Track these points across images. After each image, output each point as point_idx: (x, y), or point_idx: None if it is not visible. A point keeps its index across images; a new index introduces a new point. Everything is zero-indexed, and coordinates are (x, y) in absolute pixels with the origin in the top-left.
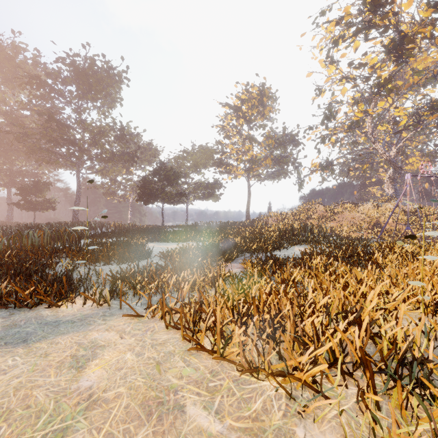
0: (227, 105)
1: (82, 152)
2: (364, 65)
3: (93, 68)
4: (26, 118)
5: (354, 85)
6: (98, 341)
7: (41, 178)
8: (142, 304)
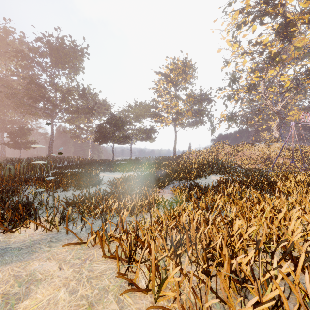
0: (160, 73)
1: (54, 106)
2: (259, 43)
3: (62, 45)
4: (14, 82)
5: (252, 58)
6: (36, 274)
7: (25, 125)
8: (87, 228)
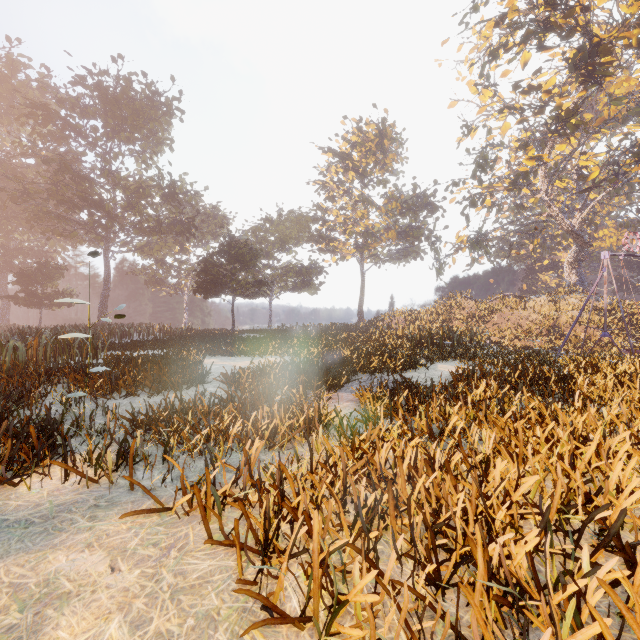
0: (330, 151)
1: (112, 219)
2: (536, 88)
3: (128, 93)
4: (29, 169)
5: (521, 119)
6: (60, 581)
7: (52, 259)
8: (174, 477)
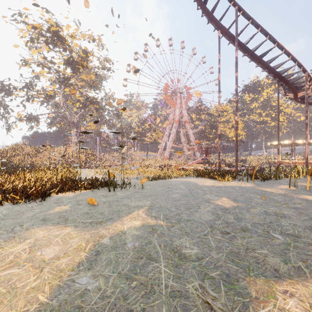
0: None
1: None
2: (54, 63)
3: None
4: None
5: (49, 72)
6: None
7: None
8: None
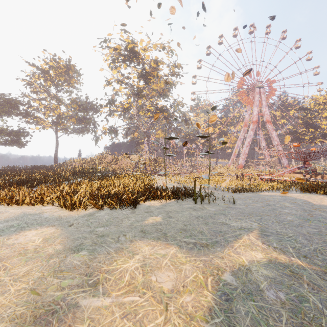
0: (34, 66)
1: None
2: (130, 78)
3: None
4: None
5: (126, 87)
6: None
7: None
8: None
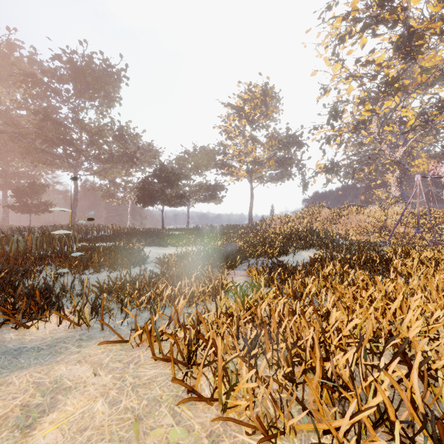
0: (229, 105)
1: (79, 152)
2: (371, 62)
3: (90, 66)
4: (22, 118)
5: (361, 84)
6: (64, 381)
7: (38, 180)
8: (129, 322)
